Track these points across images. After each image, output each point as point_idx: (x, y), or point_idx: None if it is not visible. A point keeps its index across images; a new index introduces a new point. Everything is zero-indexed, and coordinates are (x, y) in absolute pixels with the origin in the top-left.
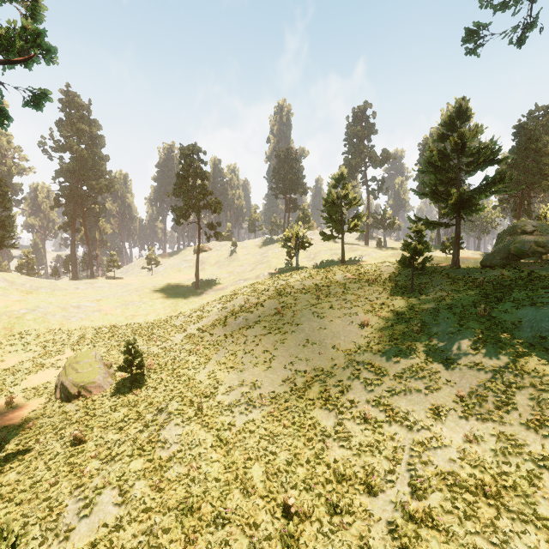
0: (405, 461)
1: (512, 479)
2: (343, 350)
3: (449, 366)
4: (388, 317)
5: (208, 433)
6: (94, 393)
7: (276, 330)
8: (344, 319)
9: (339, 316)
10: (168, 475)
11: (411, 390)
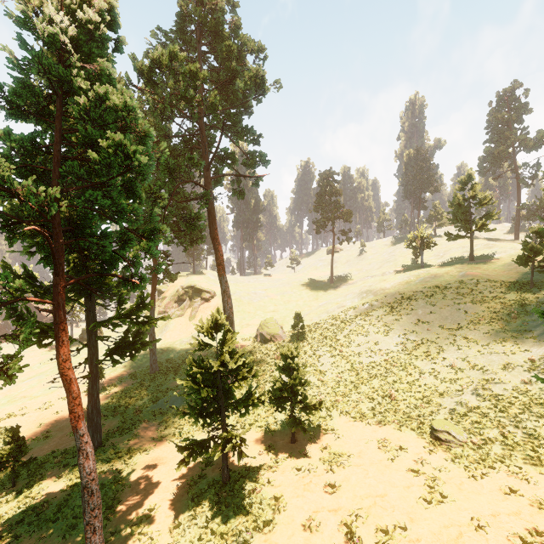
0: (471, 387)
1: (543, 401)
2: (447, 329)
3: (531, 341)
4: (494, 307)
5: (346, 364)
6: (278, 340)
7: (394, 313)
8: (453, 307)
9: (449, 305)
10: (325, 377)
11: (491, 353)
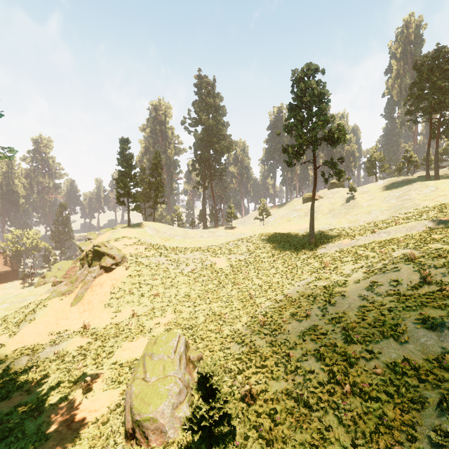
0: None
1: None
2: None
3: None
4: None
5: None
6: (152, 443)
7: None
8: None
9: None
10: None
11: None
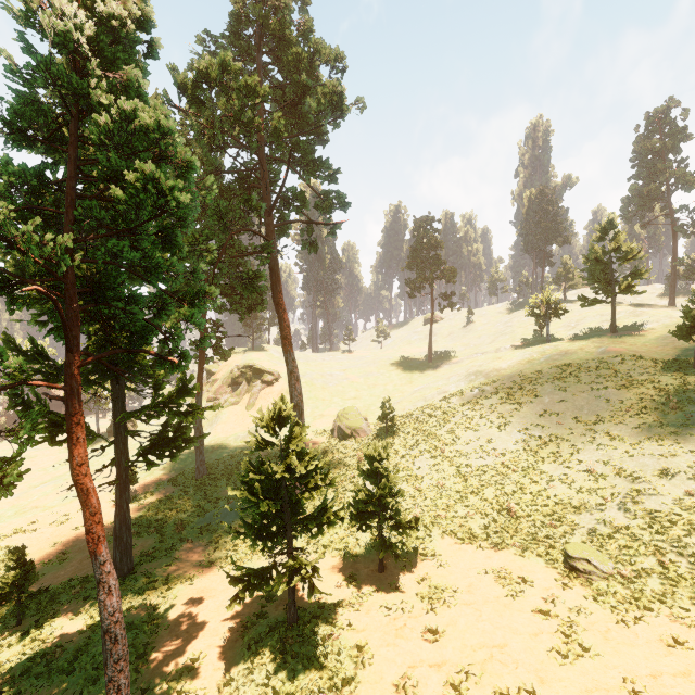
0: (617, 500)
1: None
2: (583, 422)
3: None
4: (645, 394)
5: (450, 468)
6: (361, 435)
7: (513, 401)
8: (590, 394)
9: (585, 390)
10: (423, 484)
11: (643, 455)
